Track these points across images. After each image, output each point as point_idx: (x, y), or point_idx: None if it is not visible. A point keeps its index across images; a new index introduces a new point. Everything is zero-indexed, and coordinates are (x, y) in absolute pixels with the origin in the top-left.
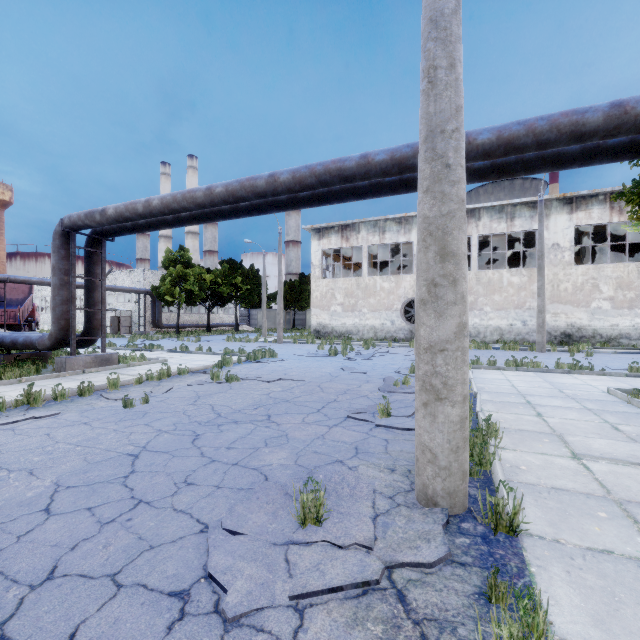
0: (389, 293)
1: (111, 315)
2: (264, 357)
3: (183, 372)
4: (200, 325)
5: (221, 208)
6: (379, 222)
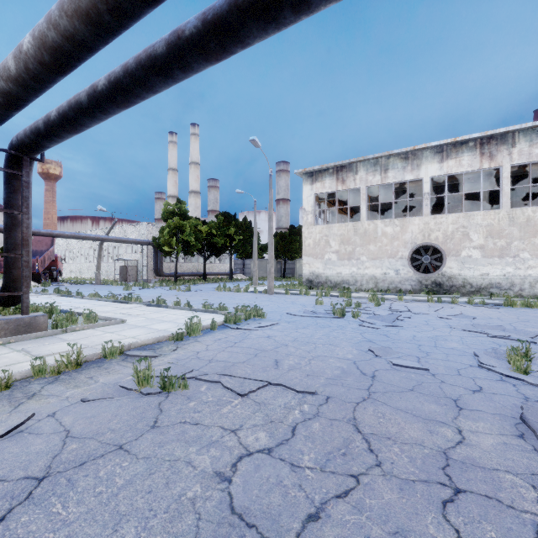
0: (392, 239)
1: (121, 264)
2: (248, 318)
3: (111, 354)
4: (198, 274)
5: (152, 52)
6: (380, 159)
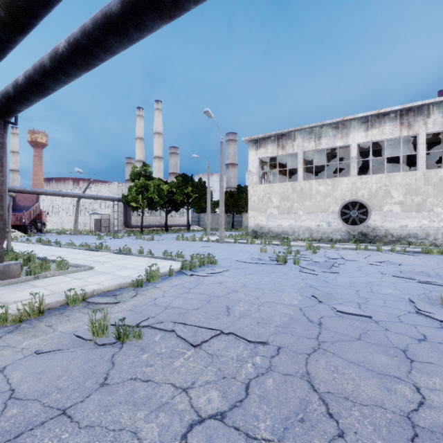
0: (325, 196)
1: (96, 218)
2: (202, 265)
3: (74, 301)
4: (161, 225)
5: (107, 10)
6: (315, 129)
